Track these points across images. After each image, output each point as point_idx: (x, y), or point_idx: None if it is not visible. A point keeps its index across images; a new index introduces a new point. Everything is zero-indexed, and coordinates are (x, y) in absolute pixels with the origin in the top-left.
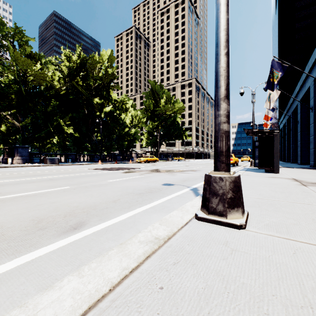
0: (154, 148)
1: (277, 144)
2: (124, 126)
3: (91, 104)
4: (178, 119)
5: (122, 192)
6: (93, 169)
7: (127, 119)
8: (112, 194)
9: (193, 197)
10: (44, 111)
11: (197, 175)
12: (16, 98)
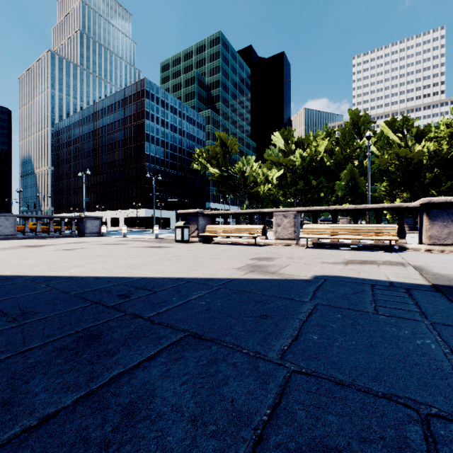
0: None
1: None
2: None
3: None
4: None
5: None
6: None
7: None
8: None
9: None
10: (420, 185)
11: None
12: (399, 180)
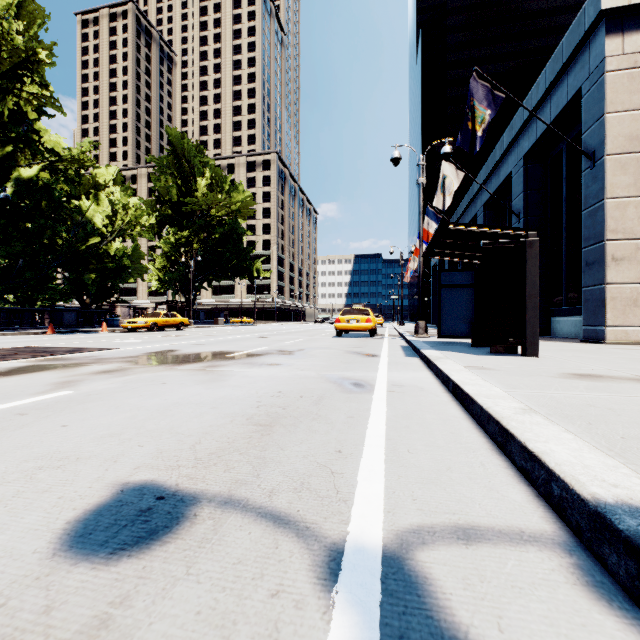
0: (182, 295)
1: (535, 272)
2: (86, 229)
3: None
4: (242, 229)
5: None
6: None
7: (97, 213)
8: None
9: None
10: None
11: (310, 374)
12: None
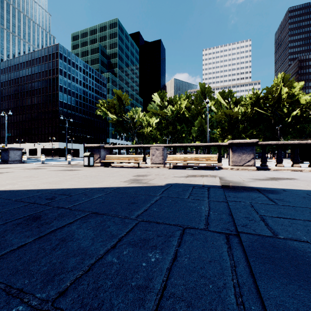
0: None
1: None
2: None
3: (276, 115)
4: None
5: None
6: None
7: None
8: None
9: None
10: (237, 131)
11: None
12: (226, 128)
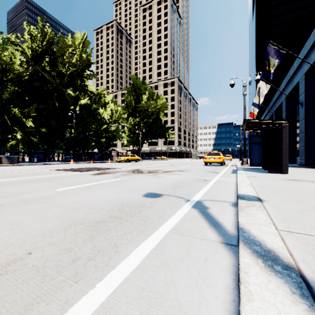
0: (136, 147)
1: (286, 138)
2: (102, 121)
3: (63, 96)
4: (161, 116)
5: (61, 219)
6: (56, 170)
7: (105, 115)
8: (31, 228)
9: (209, 232)
10: None
11: (189, 177)
12: None
